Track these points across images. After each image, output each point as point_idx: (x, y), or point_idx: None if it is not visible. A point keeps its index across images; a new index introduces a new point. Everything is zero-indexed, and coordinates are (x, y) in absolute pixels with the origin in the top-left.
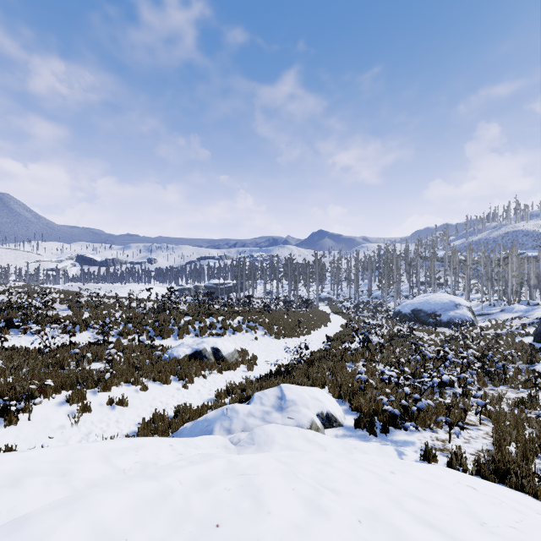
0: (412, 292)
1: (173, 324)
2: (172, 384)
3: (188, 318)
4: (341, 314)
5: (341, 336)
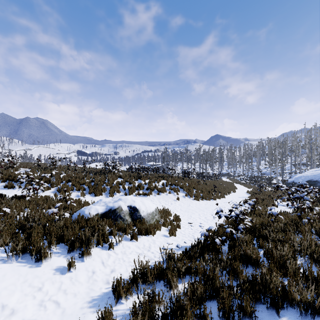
0: (295, 170)
1: (106, 183)
2: (53, 260)
3: (120, 179)
4: (242, 184)
5: (258, 199)
